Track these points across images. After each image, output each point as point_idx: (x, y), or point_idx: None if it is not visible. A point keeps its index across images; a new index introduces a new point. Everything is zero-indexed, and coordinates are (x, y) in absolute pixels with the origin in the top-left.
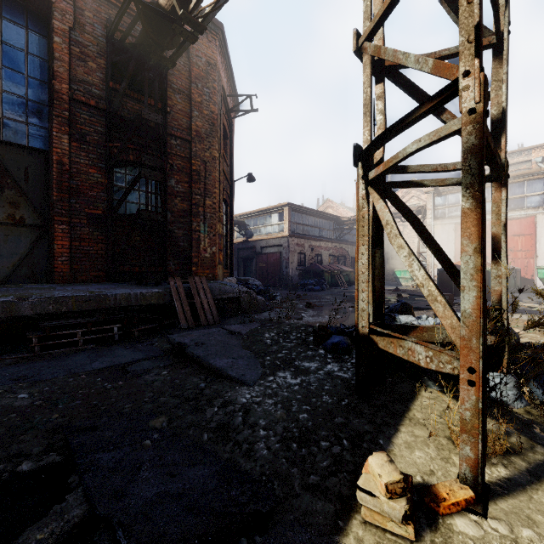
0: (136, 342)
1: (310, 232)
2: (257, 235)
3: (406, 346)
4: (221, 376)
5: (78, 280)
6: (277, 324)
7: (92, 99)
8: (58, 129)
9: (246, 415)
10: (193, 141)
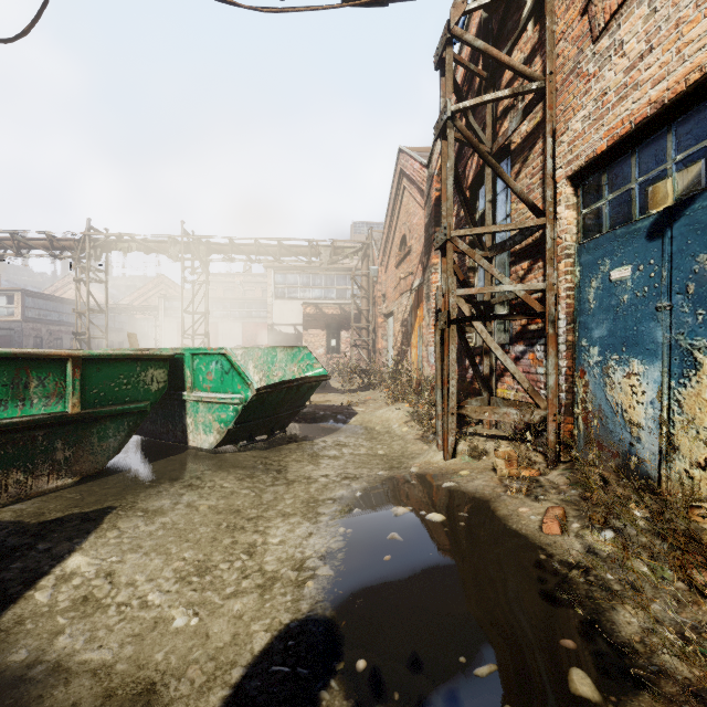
0: None
1: (49, 316)
2: None
3: None
4: None
5: None
6: None
7: None
8: None
9: None
10: None
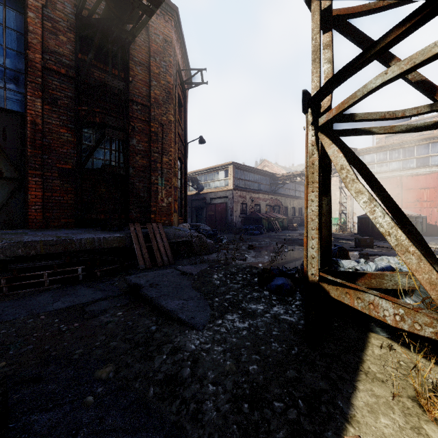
0: (98, 281)
1: (251, 186)
2: (207, 188)
3: (367, 299)
4: (172, 318)
5: (50, 226)
6: (224, 265)
7: (62, 68)
8: (31, 93)
9: (195, 365)
10: (152, 107)
